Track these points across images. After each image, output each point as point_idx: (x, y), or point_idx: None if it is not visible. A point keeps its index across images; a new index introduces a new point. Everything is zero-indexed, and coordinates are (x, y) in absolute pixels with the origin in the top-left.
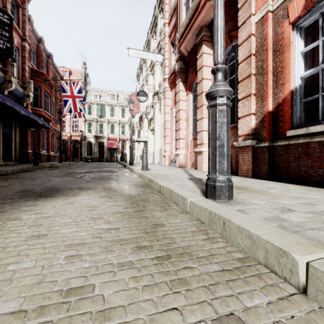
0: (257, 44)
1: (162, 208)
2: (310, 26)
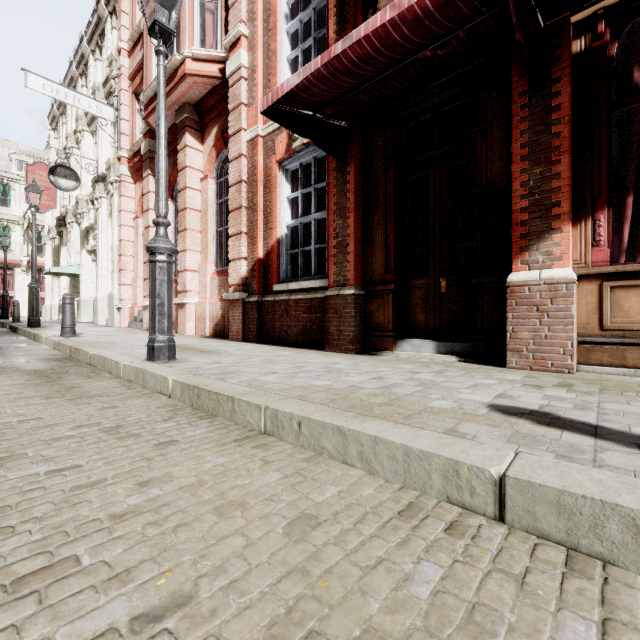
0: (248, 170)
1: (88, 377)
2: (296, 170)
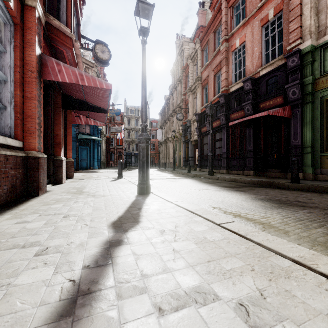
0: None
1: None
2: None
